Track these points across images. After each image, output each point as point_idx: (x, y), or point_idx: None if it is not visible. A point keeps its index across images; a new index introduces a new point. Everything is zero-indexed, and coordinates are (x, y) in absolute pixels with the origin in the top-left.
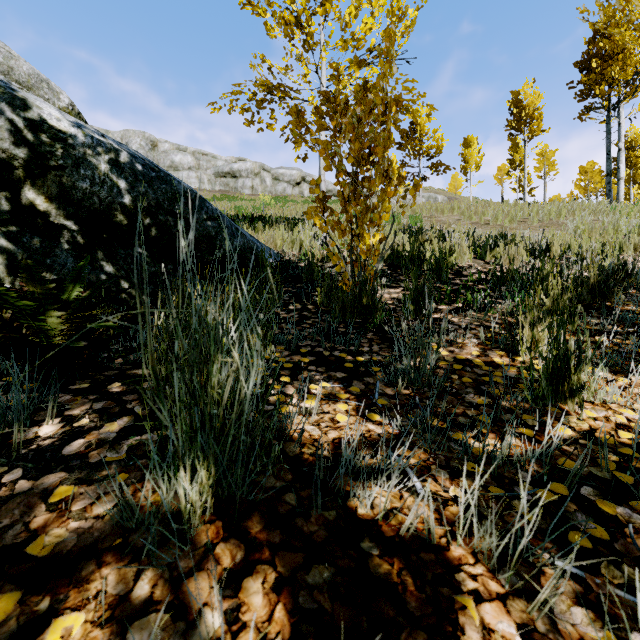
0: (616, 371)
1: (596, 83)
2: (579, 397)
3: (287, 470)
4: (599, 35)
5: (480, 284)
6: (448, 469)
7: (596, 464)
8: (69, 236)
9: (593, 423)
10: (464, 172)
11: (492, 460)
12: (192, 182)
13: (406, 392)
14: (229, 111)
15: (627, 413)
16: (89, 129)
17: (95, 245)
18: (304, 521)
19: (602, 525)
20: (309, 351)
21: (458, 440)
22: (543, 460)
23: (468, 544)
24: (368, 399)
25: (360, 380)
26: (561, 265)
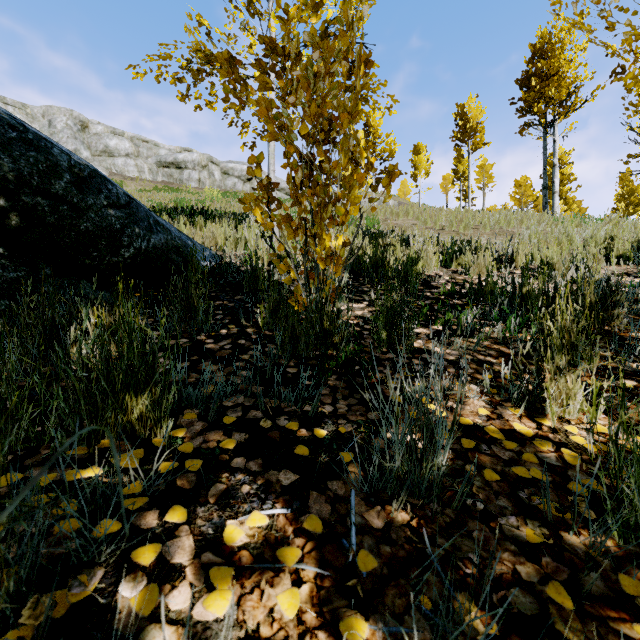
0: None
1: (535, 101)
2: None
3: None
4: (537, 56)
5: (454, 298)
6: None
7: None
8: None
9: None
10: (414, 178)
11: None
12: (130, 170)
13: (403, 517)
14: (157, 79)
15: None
16: None
17: None
18: None
19: None
20: (238, 419)
21: None
22: None
23: None
24: (339, 550)
25: (322, 490)
26: (555, 281)
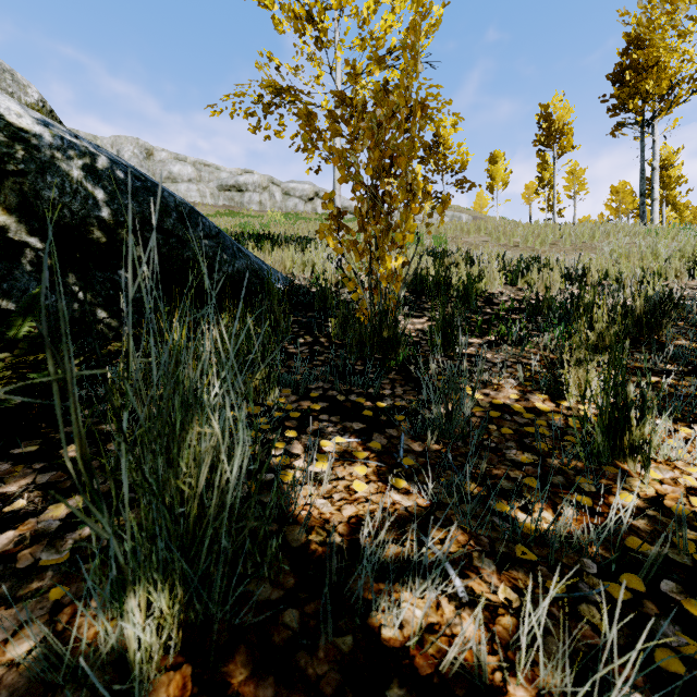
0: (676, 419)
1: (629, 97)
2: (642, 455)
3: (288, 570)
4: (633, 46)
5: (513, 313)
6: (494, 557)
7: (671, 544)
8: (33, 256)
9: (659, 487)
10: (490, 190)
11: (549, 546)
12: (192, 196)
13: (436, 447)
14: (231, 115)
15: (696, 473)
16: (59, 128)
17: (66, 267)
18: (309, 657)
19: (692, 635)
20: (321, 395)
21: (502, 512)
22: (611, 544)
23: (530, 680)
24: (391, 458)
25: (381, 432)
26: (604, 294)
